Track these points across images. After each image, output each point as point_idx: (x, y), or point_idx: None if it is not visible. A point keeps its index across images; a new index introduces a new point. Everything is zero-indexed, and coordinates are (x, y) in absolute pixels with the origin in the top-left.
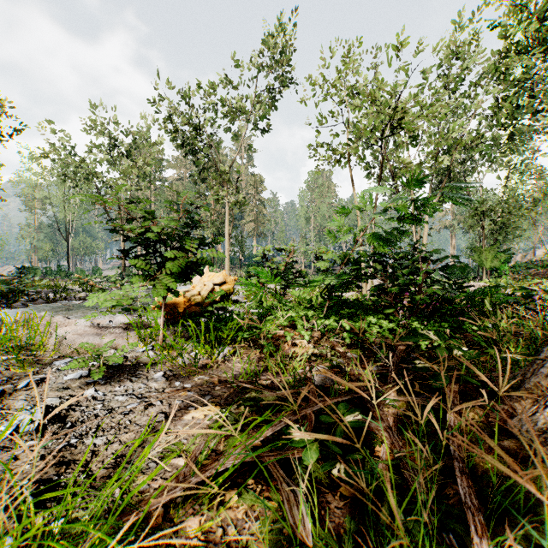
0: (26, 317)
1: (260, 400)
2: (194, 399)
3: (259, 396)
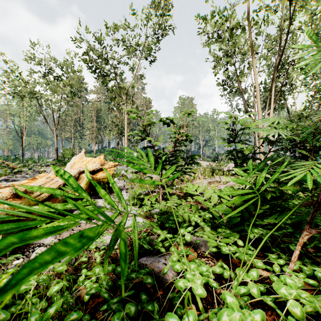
0: None
1: None
2: None
3: None
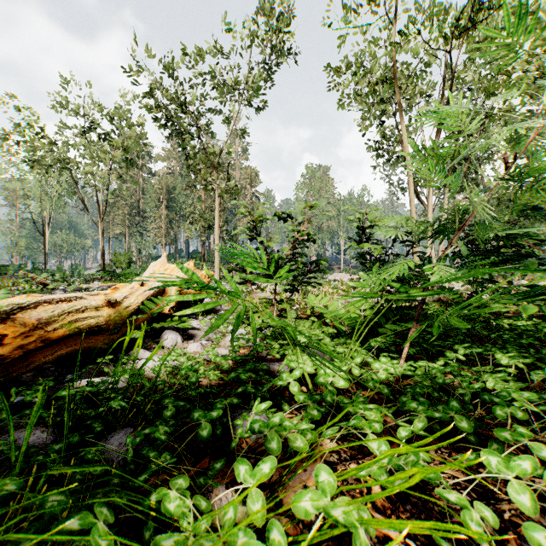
0: None
1: None
2: None
3: None
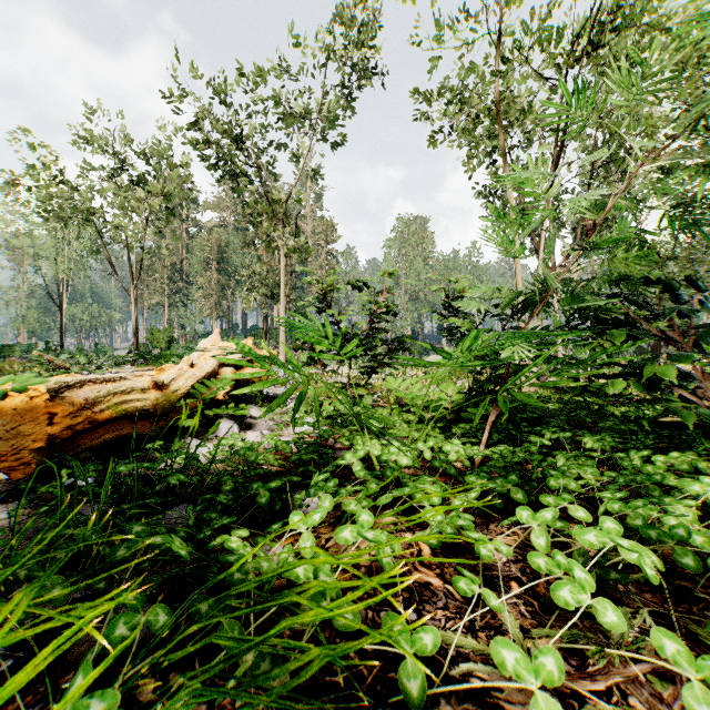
0: None
1: None
2: None
3: None
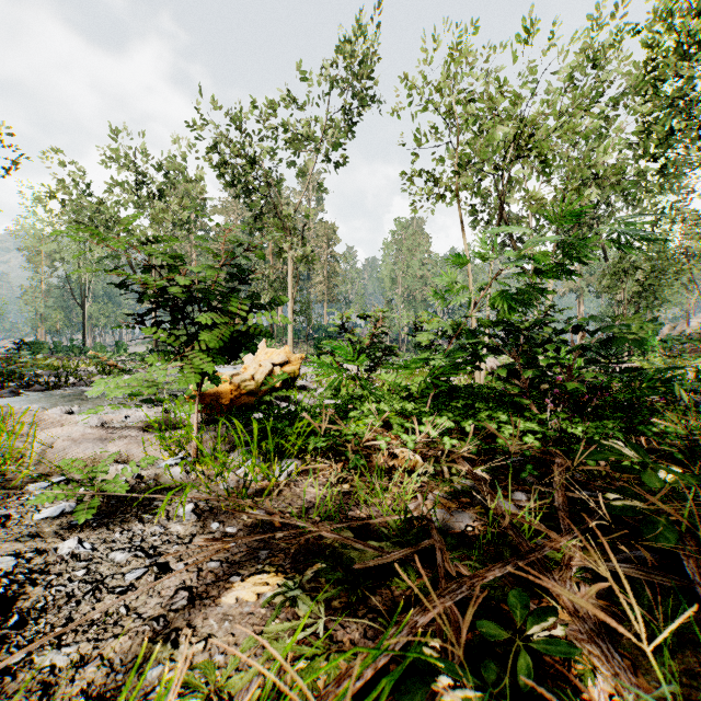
0: (3, 412)
1: (353, 567)
2: (241, 558)
3: (354, 566)
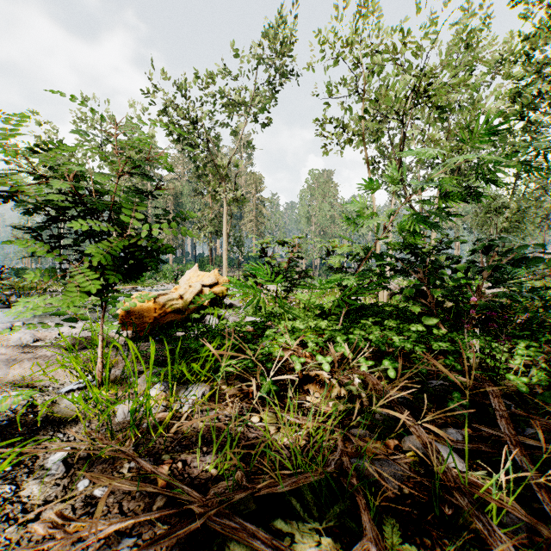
0: None
1: None
2: None
3: None
